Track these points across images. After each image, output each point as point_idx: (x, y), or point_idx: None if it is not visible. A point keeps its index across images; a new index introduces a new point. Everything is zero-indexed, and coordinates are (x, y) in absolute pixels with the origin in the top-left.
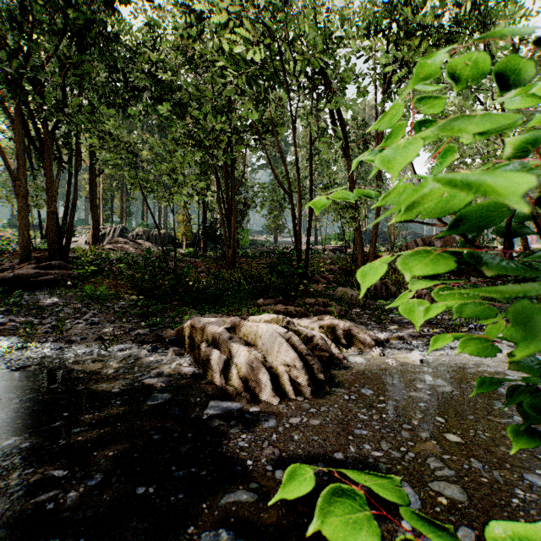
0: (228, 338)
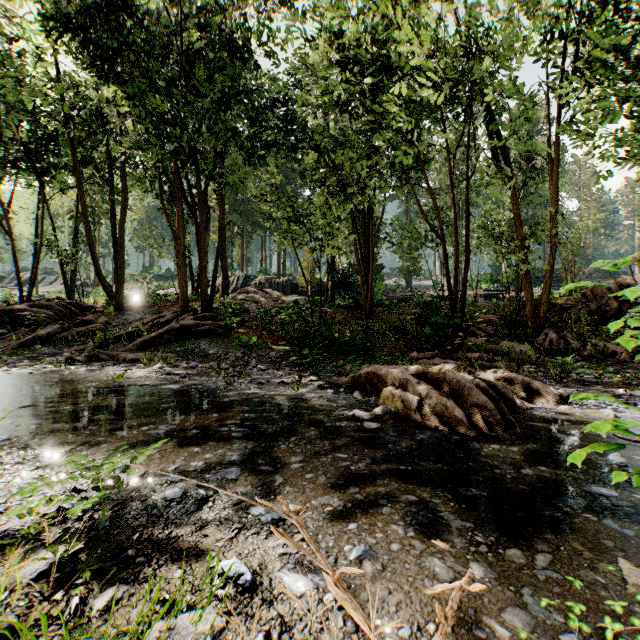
0: (416, 383)
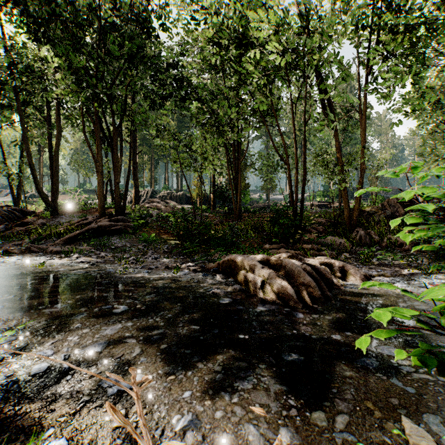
0: (261, 267)
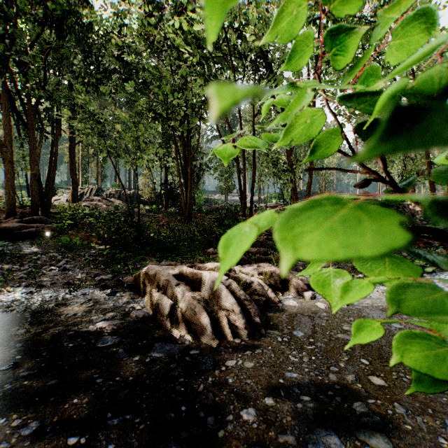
0: (175, 284)
